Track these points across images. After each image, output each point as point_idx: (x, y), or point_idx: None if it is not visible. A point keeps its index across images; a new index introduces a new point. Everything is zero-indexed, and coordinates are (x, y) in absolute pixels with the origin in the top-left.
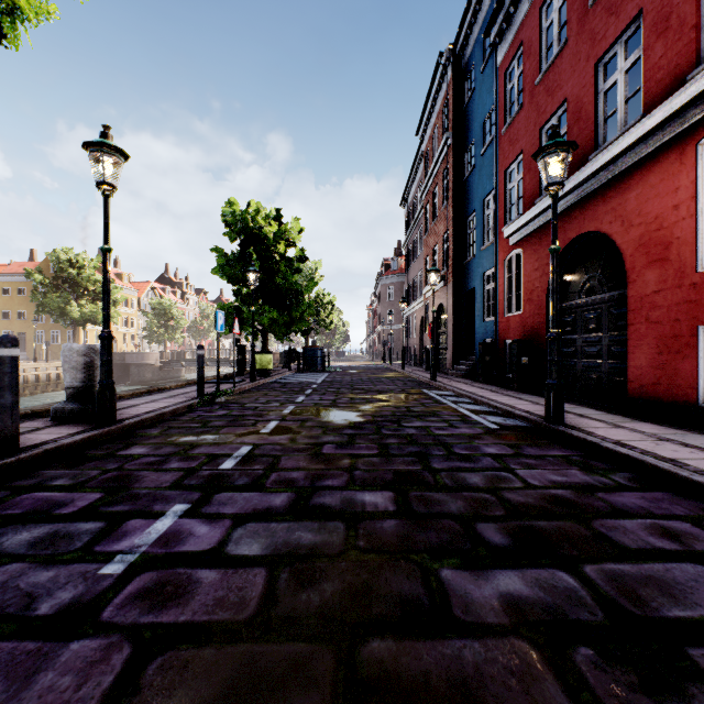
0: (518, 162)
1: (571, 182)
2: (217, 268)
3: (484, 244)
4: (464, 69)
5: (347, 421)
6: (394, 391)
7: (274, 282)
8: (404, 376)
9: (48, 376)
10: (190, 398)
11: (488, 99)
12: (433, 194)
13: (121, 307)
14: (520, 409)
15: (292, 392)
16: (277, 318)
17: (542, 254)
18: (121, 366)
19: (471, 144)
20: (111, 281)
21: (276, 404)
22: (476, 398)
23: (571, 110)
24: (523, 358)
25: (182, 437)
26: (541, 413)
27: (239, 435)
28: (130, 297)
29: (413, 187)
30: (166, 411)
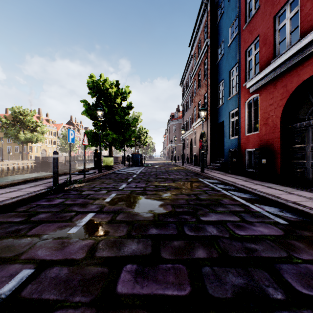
0: (255, 42)
1: (309, 37)
2: (84, 111)
3: (230, 96)
4: (216, 4)
5: (151, 214)
6: (181, 179)
7: (115, 119)
8: (184, 169)
9: (8, 168)
10: (46, 187)
11: (233, 14)
12: (198, 75)
13: (48, 135)
14: (287, 200)
15: (119, 180)
16: (116, 138)
17: (277, 94)
18: (46, 163)
19: (221, 43)
20: (40, 122)
21: (104, 191)
22: (241, 187)
23: None
24: (262, 159)
25: None
26: (310, 205)
27: (42, 238)
28: (53, 131)
29: (186, 75)
30: (8, 203)
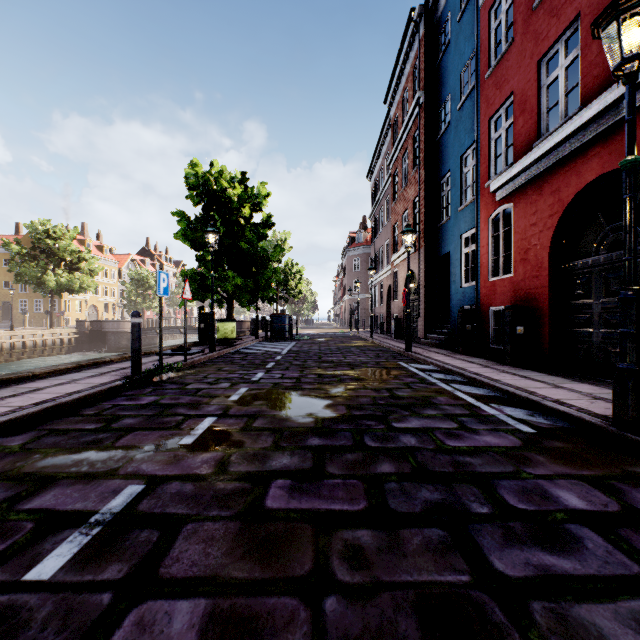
0: (507, 106)
1: (593, 107)
2: (179, 233)
3: (461, 205)
4: (437, 25)
5: (312, 418)
6: (367, 364)
7: (239, 247)
8: (374, 345)
9: (24, 344)
10: (121, 377)
11: (467, 47)
12: (402, 160)
13: (102, 277)
14: (546, 397)
15: (251, 365)
16: (242, 284)
17: (543, 205)
18: (98, 334)
19: (445, 101)
20: (88, 251)
21: (226, 384)
22: (473, 377)
23: (588, 24)
24: (517, 327)
25: (46, 456)
26: (581, 404)
27: (141, 450)
28: (111, 268)
29: (379, 158)
30: (66, 401)
